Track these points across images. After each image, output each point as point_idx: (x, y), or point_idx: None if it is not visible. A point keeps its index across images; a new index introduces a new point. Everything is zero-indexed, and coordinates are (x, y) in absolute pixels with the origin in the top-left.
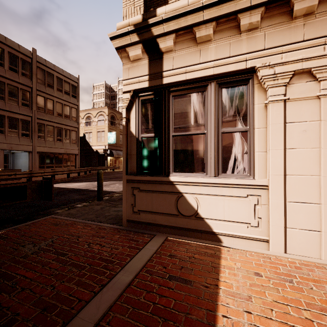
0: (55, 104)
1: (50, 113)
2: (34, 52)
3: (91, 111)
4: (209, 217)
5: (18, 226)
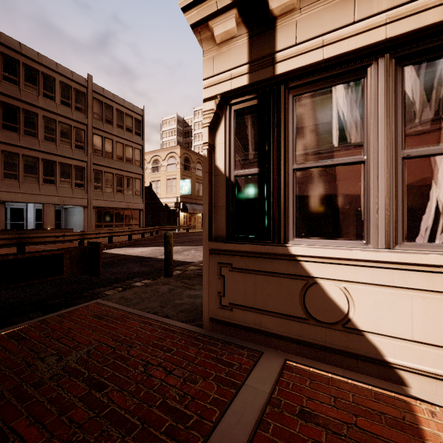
0: (115, 145)
1: (109, 156)
2: (90, 80)
3: (159, 153)
4: (375, 331)
5: (47, 316)
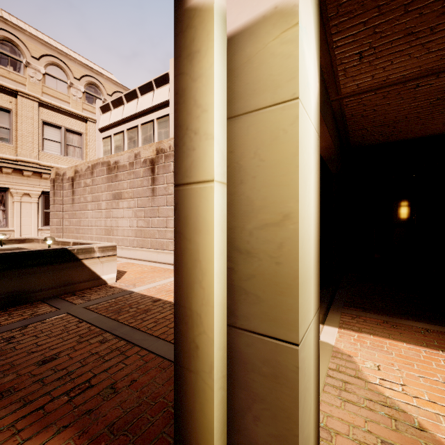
0: None
1: None
2: None
3: None
4: None
5: None
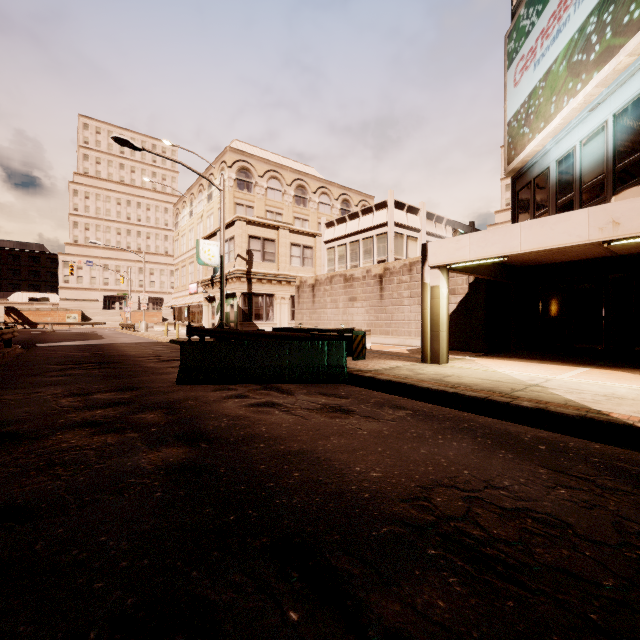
0: None
1: None
2: None
3: None
4: None
5: None
